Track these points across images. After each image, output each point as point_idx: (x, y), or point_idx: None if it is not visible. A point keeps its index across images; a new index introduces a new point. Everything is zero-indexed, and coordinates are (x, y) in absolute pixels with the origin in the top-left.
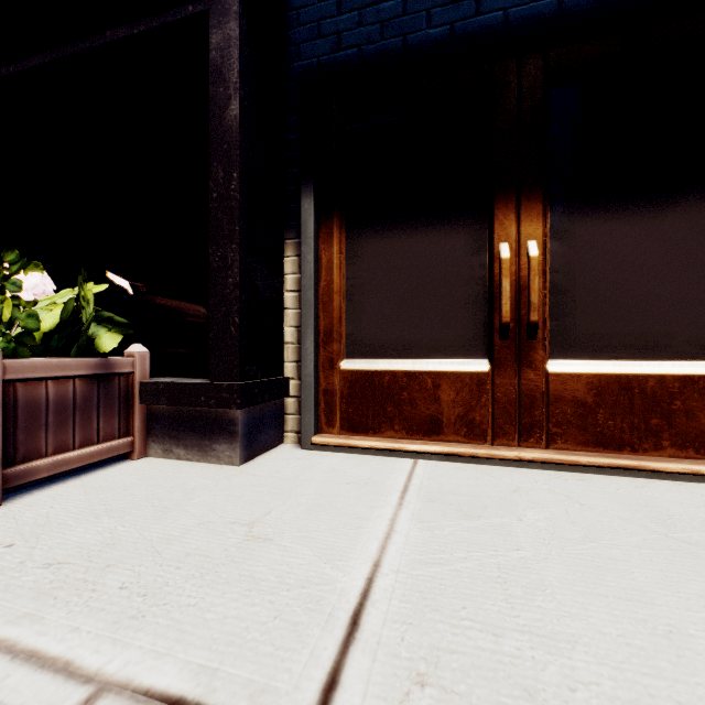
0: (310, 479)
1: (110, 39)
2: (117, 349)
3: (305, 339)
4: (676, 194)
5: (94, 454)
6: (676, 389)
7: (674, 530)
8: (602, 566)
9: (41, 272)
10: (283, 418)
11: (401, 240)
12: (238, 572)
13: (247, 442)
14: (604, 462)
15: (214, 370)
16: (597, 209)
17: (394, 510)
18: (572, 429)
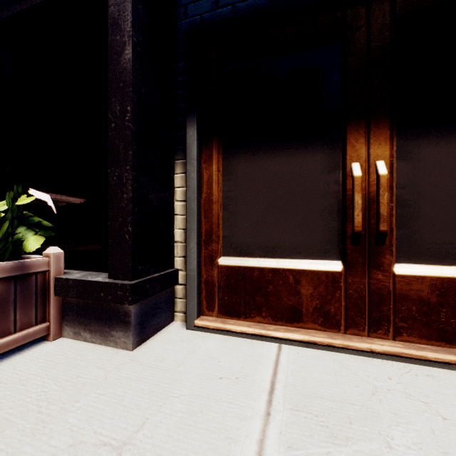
0: (188, 371)
1: (35, 2)
2: (45, 247)
3: (190, 241)
4: None
5: (9, 343)
6: None
7: None
8: None
9: None
10: (174, 300)
11: (267, 160)
12: None
13: (140, 328)
14: (450, 359)
15: (112, 270)
16: (440, 133)
17: (262, 424)
18: (416, 324)
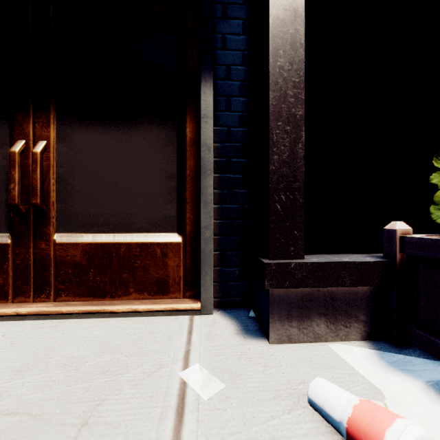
0: None
1: None
2: None
3: None
4: (138, 119)
5: None
6: (138, 252)
7: (15, 378)
8: None
9: None
10: None
11: None
12: None
13: None
14: (78, 309)
15: None
16: (89, 123)
17: None
18: (72, 284)
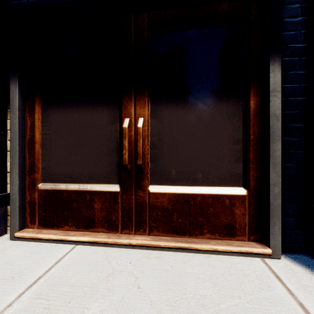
0: None
1: None
2: None
3: (12, 172)
4: (210, 97)
5: None
6: (210, 202)
7: None
8: None
9: None
10: (7, 218)
11: (73, 113)
12: None
13: None
14: (172, 245)
15: None
16: (173, 102)
17: None
18: (161, 223)
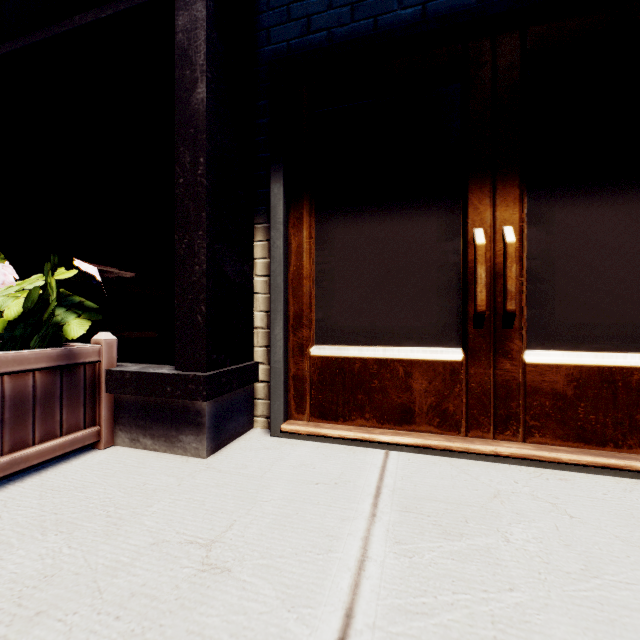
0: (277, 477)
1: (79, 23)
2: (88, 334)
3: (275, 325)
4: None
5: (56, 448)
6: None
7: None
8: (615, 620)
9: (1, 261)
10: (253, 402)
11: (372, 225)
12: (186, 626)
13: (214, 432)
14: (587, 460)
15: (180, 359)
16: (578, 194)
17: (367, 524)
18: (550, 422)
